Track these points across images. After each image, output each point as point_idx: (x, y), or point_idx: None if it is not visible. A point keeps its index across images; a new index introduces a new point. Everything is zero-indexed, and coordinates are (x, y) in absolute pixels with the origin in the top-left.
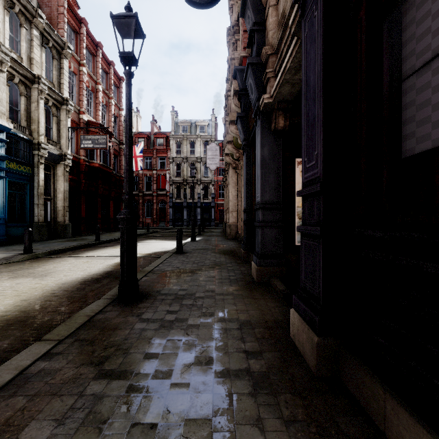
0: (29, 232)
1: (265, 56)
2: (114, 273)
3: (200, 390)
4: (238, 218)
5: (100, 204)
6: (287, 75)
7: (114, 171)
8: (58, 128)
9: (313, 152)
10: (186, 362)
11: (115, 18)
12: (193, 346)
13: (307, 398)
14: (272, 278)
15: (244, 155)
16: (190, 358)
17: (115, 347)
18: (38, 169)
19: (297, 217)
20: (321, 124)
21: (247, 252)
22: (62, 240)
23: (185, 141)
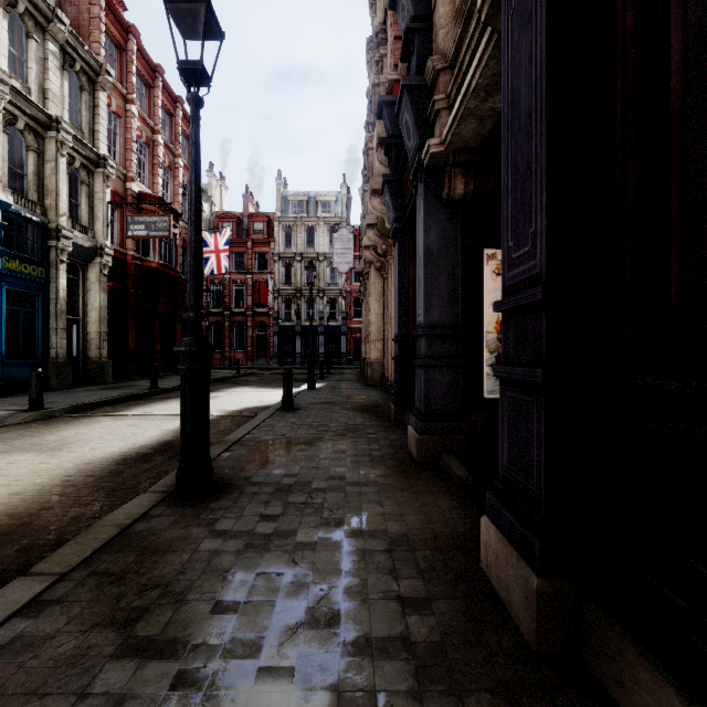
0: (38, 375)
1: (431, 73)
2: (176, 444)
3: (314, 684)
4: (385, 351)
5: (160, 328)
6: (472, 102)
7: (182, 275)
8: (90, 204)
9: (525, 229)
10: (289, 621)
11: (170, 1)
12: (303, 587)
13: (522, 704)
14: (444, 455)
15: (395, 246)
16: (297, 612)
17: (161, 588)
18: (56, 271)
19: (486, 349)
20: (543, 175)
21: (400, 408)
22: (95, 387)
23: (299, 227)
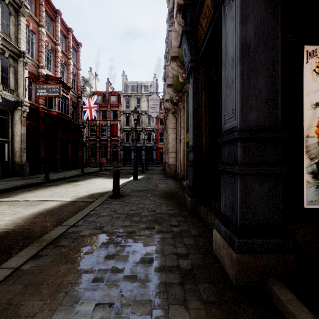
0: None
1: None
2: (8, 237)
3: None
4: (176, 158)
5: (59, 146)
6: None
7: (72, 120)
8: (16, 78)
9: None
10: None
11: None
12: None
13: None
14: (275, 287)
15: (190, 82)
16: None
17: None
18: None
19: (306, 155)
20: None
21: (194, 200)
22: (14, 178)
23: (133, 98)
